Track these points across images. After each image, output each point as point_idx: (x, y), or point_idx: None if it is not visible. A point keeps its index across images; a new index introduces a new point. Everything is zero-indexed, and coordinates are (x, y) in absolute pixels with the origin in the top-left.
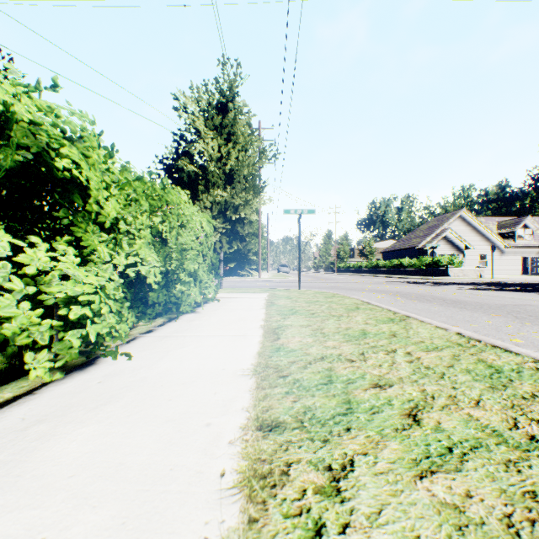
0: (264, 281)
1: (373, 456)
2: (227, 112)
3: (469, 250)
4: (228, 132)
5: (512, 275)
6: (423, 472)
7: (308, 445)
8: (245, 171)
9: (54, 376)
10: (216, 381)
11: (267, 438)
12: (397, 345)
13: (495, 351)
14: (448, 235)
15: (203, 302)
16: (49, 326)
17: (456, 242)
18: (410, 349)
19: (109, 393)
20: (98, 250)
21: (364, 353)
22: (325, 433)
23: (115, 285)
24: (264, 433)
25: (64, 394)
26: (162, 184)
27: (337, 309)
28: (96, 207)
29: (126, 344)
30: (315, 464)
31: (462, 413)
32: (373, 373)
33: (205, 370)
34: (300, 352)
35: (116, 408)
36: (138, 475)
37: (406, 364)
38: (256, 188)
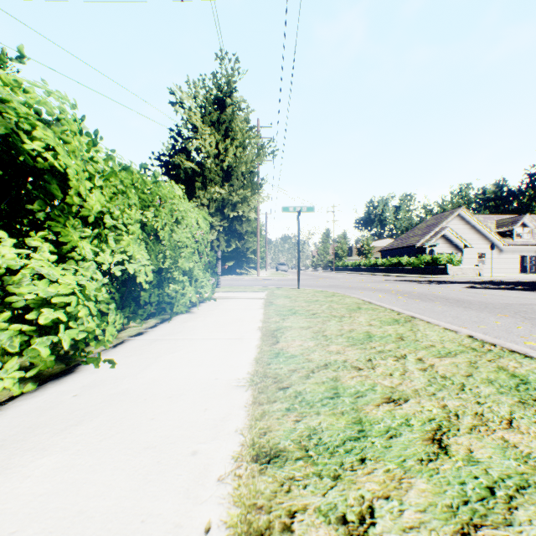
0: (263, 280)
1: (397, 500)
2: (225, 108)
3: (467, 249)
4: (226, 128)
5: (510, 274)
6: (464, 527)
7: (315, 483)
8: (243, 168)
9: (25, 387)
10: (207, 393)
11: (264, 473)
12: (406, 350)
13: (514, 357)
14: (446, 233)
15: (199, 302)
16: (12, 333)
17: (455, 240)
18: (421, 354)
19: (84, 410)
20: (79, 246)
21: (371, 359)
22: (335, 466)
23: (98, 284)
24: (261, 466)
25: (31, 411)
26: (154, 177)
27: (338, 309)
28: (77, 199)
29: (113, 349)
30: (325, 514)
31: (495, 437)
32: (384, 384)
33: (196, 380)
34: (301, 358)
35: (88, 429)
36: (99, 531)
37: (419, 372)
38: (254, 185)
